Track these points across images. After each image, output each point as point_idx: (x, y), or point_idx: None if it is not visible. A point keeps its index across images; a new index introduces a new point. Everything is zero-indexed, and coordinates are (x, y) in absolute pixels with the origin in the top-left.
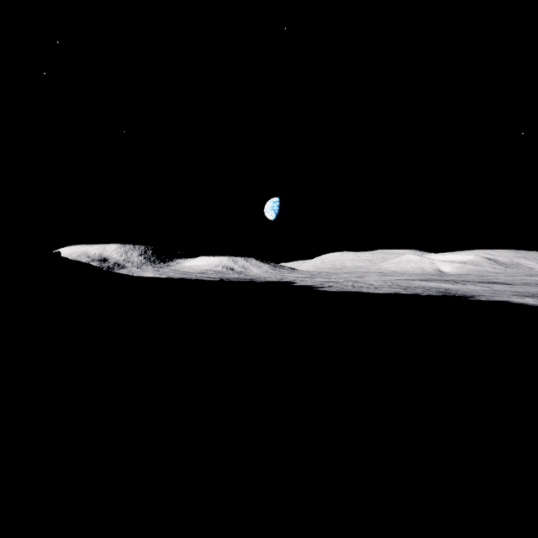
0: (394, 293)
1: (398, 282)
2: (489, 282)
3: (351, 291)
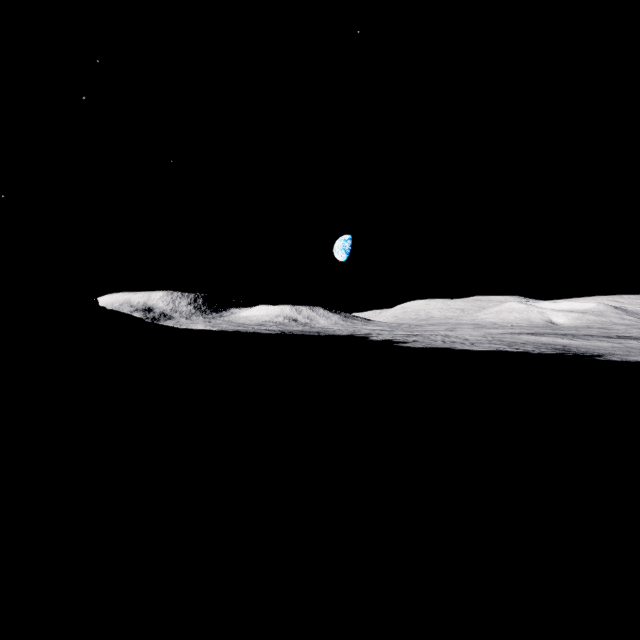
0: (497, 351)
1: (501, 337)
2: (620, 337)
3: (442, 347)
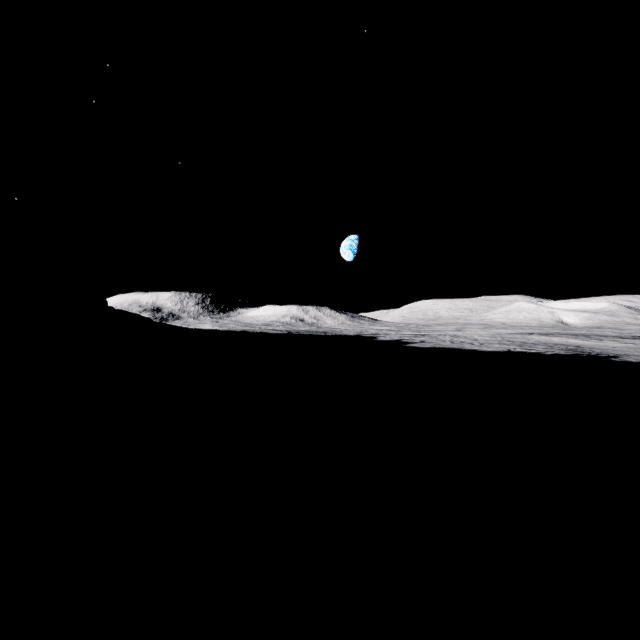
0: (507, 351)
1: (511, 337)
2: (635, 338)
3: (450, 348)
